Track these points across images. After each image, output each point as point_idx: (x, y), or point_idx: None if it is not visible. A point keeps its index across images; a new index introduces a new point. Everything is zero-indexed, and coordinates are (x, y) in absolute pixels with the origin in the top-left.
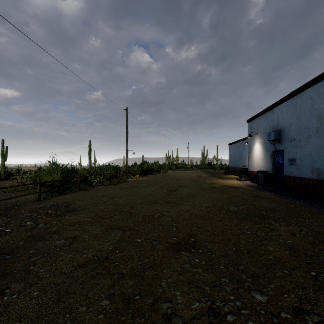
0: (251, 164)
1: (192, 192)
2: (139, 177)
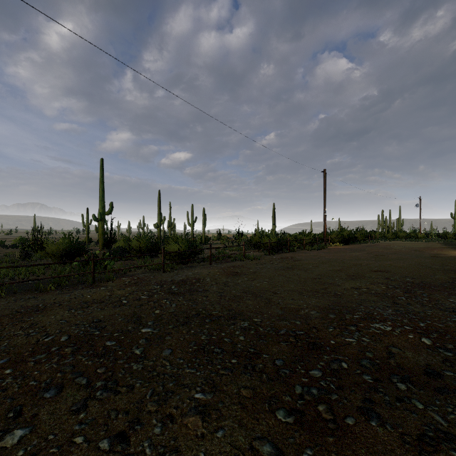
0: None
1: (402, 257)
2: (339, 246)
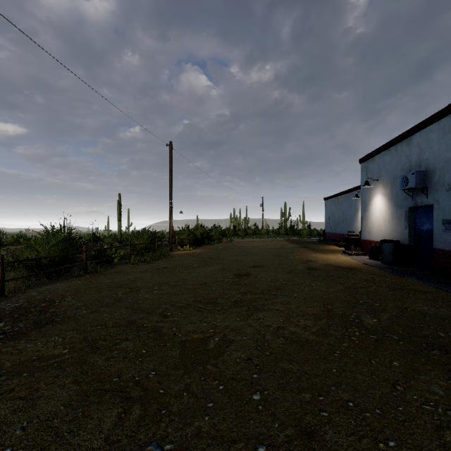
0: (367, 229)
1: (277, 278)
2: (189, 250)
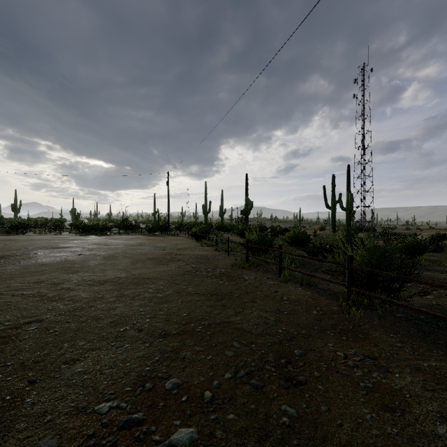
0: None
1: None
2: None
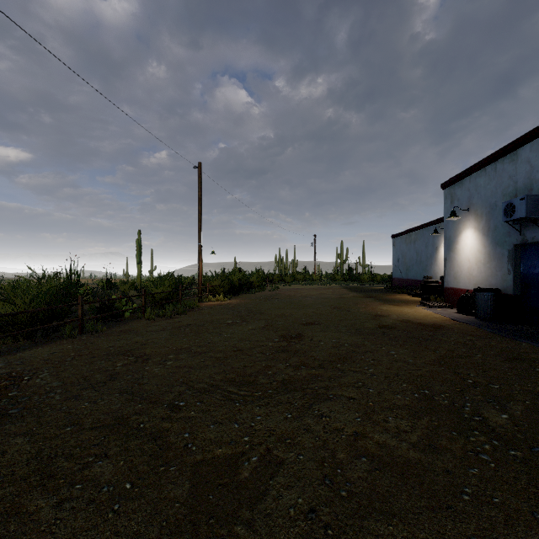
0: (453, 274)
1: (341, 342)
2: (223, 300)
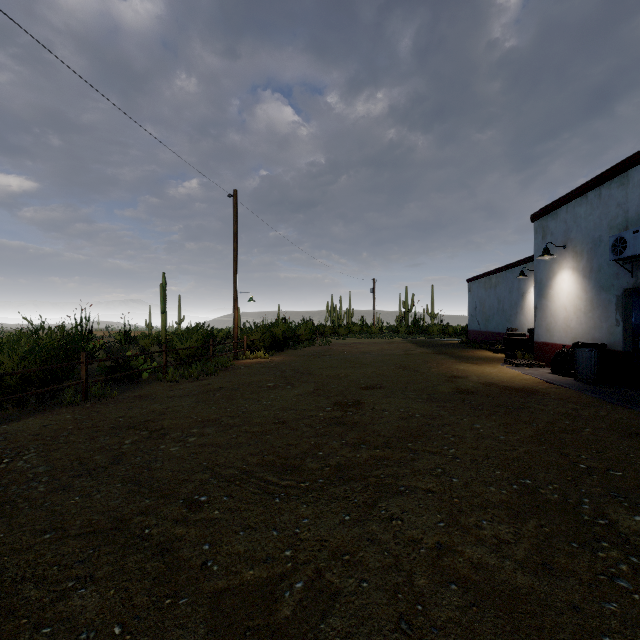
0: (545, 326)
1: (411, 412)
2: (264, 357)
